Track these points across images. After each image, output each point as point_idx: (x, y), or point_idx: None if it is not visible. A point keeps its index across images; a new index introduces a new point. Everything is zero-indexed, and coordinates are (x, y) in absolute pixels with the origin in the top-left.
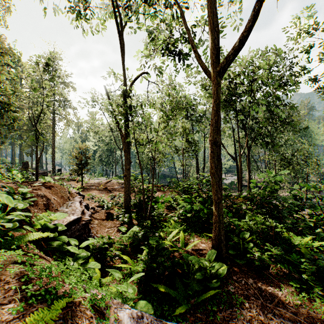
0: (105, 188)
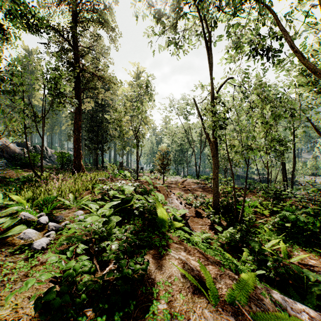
0: (183, 186)
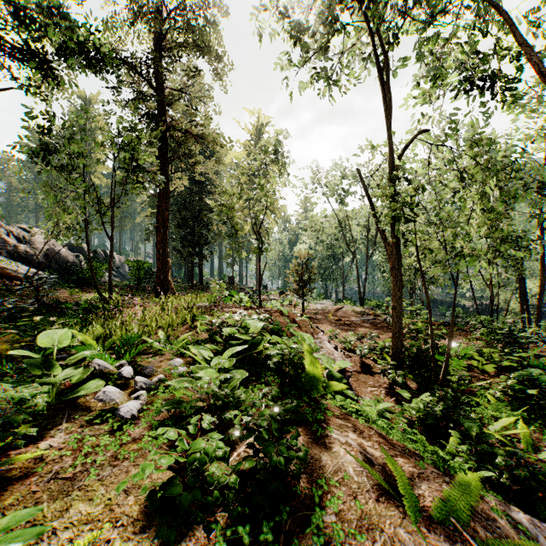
0: (337, 319)
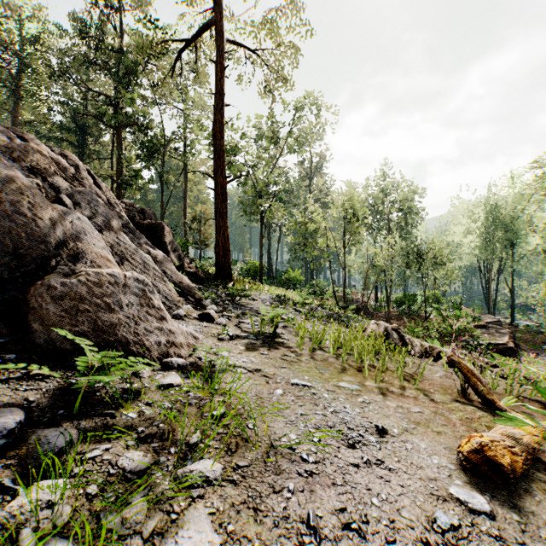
0: None
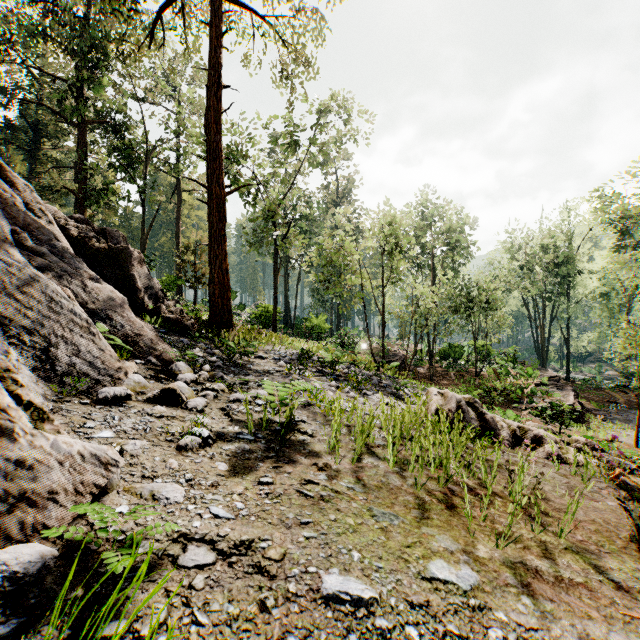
0: None
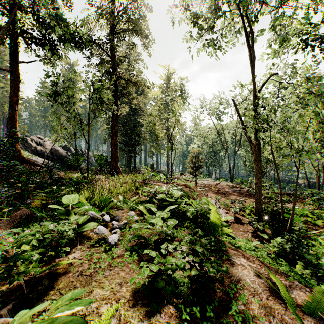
0: (217, 190)
